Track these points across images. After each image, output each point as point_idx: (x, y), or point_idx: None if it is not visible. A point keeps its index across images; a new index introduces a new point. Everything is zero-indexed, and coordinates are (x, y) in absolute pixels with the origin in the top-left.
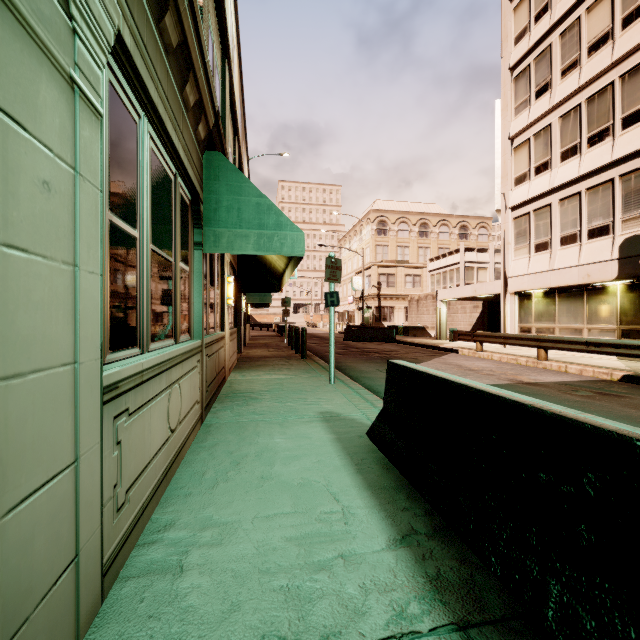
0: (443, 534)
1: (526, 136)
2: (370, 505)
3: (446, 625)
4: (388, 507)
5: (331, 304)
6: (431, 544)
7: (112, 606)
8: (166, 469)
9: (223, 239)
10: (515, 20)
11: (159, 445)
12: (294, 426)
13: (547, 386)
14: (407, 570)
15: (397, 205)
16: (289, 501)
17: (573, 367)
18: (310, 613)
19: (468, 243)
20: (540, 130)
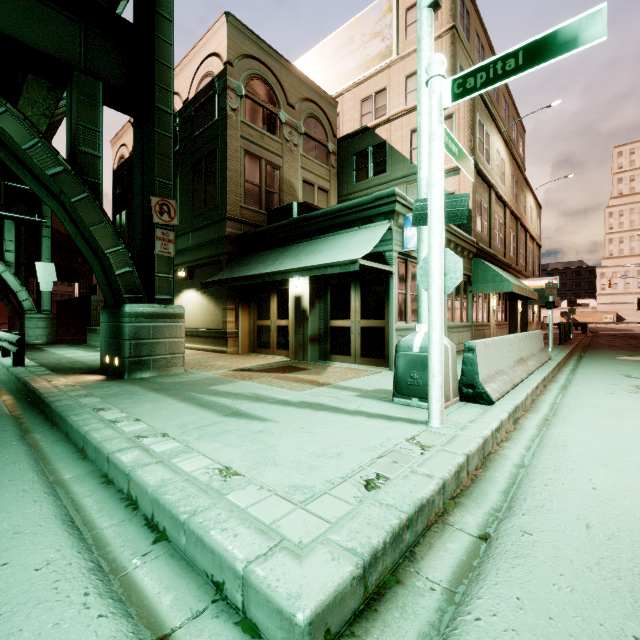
0: None
1: None
2: None
3: None
4: None
5: (549, 308)
6: None
7: None
8: (458, 351)
9: (479, 288)
10: None
11: (456, 343)
12: None
13: None
14: None
15: None
16: None
17: None
18: None
19: None
20: None
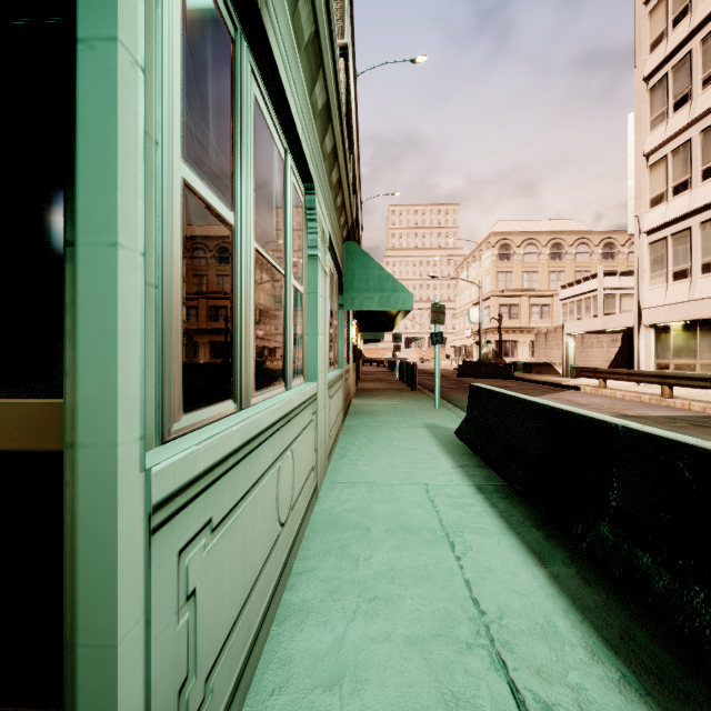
0: (483, 467)
1: (663, 153)
2: (447, 458)
3: (469, 483)
4: (457, 459)
5: (436, 342)
6: (474, 469)
7: (332, 470)
8: (335, 436)
9: (356, 301)
10: (651, 25)
11: (334, 421)
12: (405, 429)
13: (646, 418)
14: (458, 473)
15: (523, 225)
16: (402, 454)
17: (696, 404)
18: (411, 477)
19: (615, 263)
20: (679, 146)
